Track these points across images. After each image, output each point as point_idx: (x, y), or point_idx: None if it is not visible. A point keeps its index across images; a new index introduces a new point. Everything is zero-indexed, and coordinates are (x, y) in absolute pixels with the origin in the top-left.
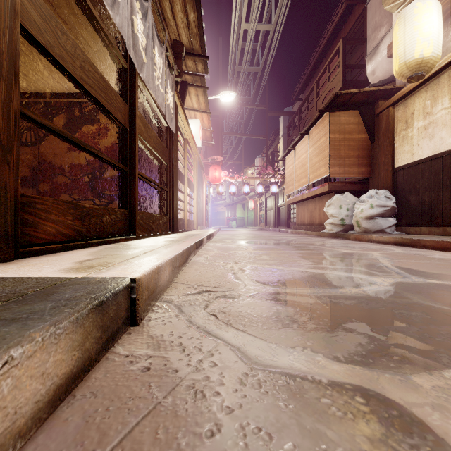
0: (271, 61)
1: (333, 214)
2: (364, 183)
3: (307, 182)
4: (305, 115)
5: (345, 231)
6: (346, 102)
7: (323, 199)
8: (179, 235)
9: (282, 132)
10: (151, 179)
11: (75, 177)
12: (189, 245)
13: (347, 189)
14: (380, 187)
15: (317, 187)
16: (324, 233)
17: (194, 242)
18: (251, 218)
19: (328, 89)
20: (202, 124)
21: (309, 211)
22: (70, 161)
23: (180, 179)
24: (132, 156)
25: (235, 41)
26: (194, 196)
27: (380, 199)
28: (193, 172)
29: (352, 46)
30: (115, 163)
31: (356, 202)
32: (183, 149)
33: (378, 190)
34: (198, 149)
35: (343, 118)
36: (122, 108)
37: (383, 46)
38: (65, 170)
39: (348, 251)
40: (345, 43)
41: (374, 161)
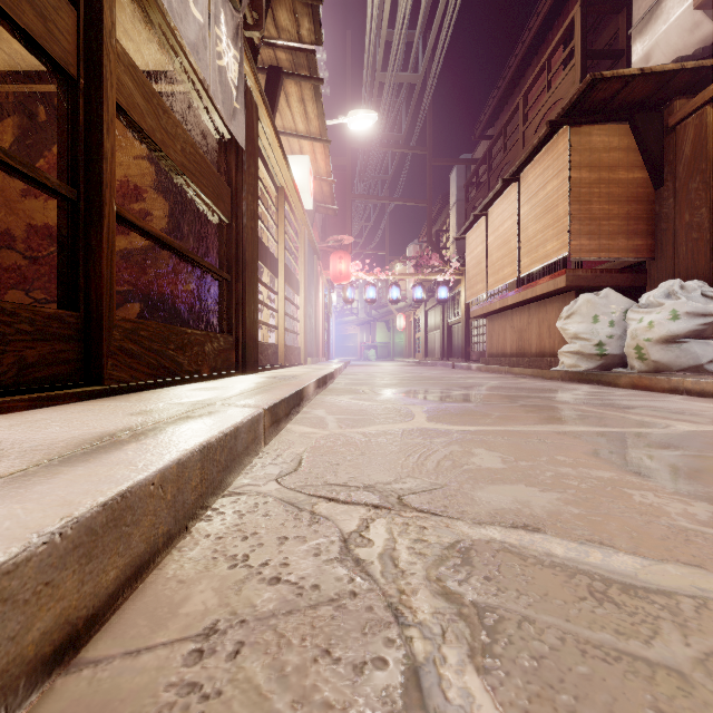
0: (441, 60)
1: (580, 333)
2: (639, 271)
3: (515, 273)
4: (501, 160)
5: (605, 368)
6: (607, 102)
7: (549, 306)
8: (253, 377)
9: (454, 197)
10: (175, 242)
11: (35, 253)
12: (220, 432)
13: (603, 284)
14: (678, 278)
15: (538, 280)
16: (552, 372)
17: (260, 409)
18: (401, 344)
19: (549, 104)
20: (315, 168)
21: (516, 330)
22: (25, 219)
23: (269, 265)
24: (92, 158)
25: (375, 18)
26: (299, 302)
27: (691, 300)
28: (298, 257)
29: (593, 23)
30: (7, 157)
31: (632, 308)
32: (276, 208)
33: (683, 281)
34: (308, 219)
35: (597, 137)
36: (49, 5)
37: (672, 1)
38: (16, 237)
39: (696, 429)
40: (586, 9)
41: (662, 224)
